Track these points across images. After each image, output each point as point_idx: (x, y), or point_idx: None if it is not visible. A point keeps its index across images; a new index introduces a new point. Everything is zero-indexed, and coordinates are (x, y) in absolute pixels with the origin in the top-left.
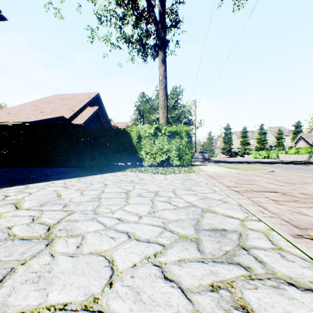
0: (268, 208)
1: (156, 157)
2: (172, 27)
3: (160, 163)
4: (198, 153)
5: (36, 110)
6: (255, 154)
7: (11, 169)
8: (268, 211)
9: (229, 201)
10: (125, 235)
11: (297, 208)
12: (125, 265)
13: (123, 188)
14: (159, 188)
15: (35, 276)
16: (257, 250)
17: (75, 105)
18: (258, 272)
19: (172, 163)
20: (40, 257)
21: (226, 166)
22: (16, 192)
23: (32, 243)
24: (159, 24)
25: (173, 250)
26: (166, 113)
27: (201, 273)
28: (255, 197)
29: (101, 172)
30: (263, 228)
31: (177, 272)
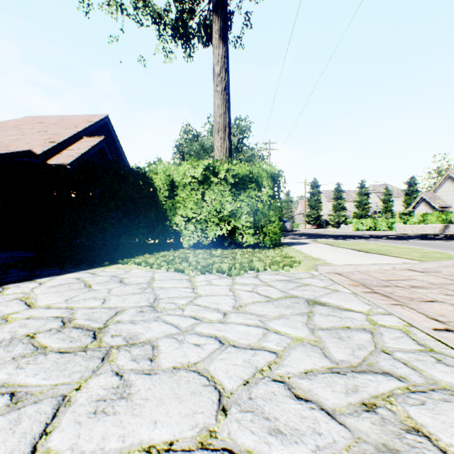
0: None
1: (207, 228)
2: None
3: (215, 241)
4: None
5: None
6: (357, 223)
7: None
8: None
9: None
10: None
11: None
12: None
13: None
14: (216, 448)
15: None
16: None
17: (60, 133)
18: None
19: (241, 240)
20: None
21: (347, 246)
22: None
23: None
24: None
25: None
26: (227, 140)
27: None
28: None
29: (64, 268)
30: None
31: None
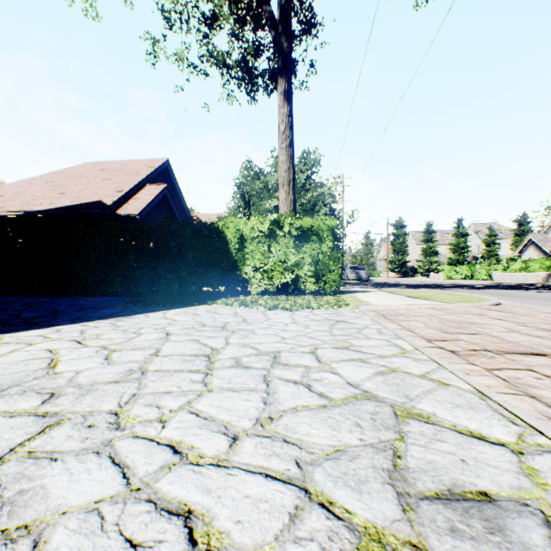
0: None
1: (273, 276)
2: (303, 34)
3: (280, 288)
4: (348, 269)
5: (51, 191)
6: (449, 271)
7: None
8: None
9: (448, 381)
10: (179, 530)
11: None
12: None
13: (204, 342)
14: (281, 342)
15: None
16: None
17: (124, 181)
18: None
19: (304, 287)
20: None
21: (405, 294)
22: None
23: None
24: (278, 26)
25: None
26: (291, 194)
27: None
28: (504, 368)
29: (167, 307)
30: None
31: None
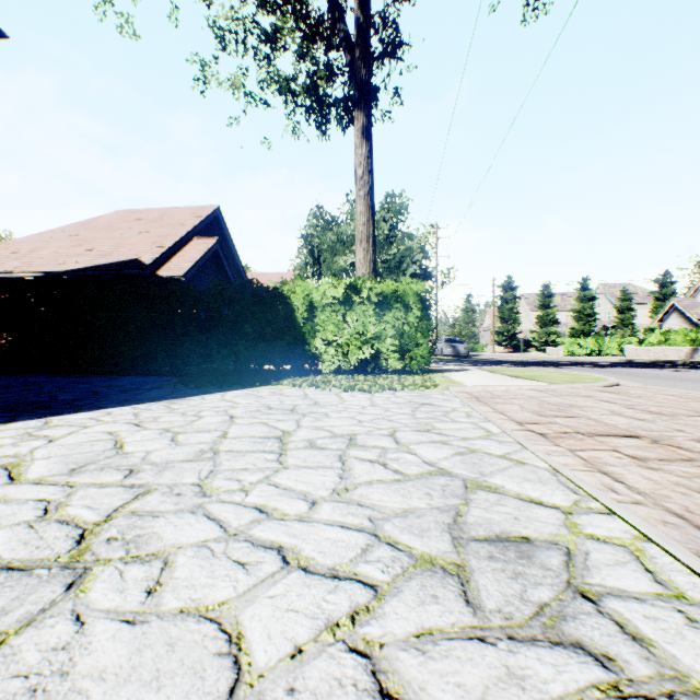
0: (625, 478)
1: (349, 352)
2: (385, 57)
3: (357, 366)
4: (443, 343)
5: (77, 246)
6: (571, 345)
7: (17, 381)
8: (626, 486)
9: (526, 461)
10: (274, 556)
11: (697, 479)
12: (274, 650)
13: (274, 425)
14: (358, 425)
15: (23, 688)
16: (620, 602)
17: (165, 234)
18: (637, 674)
19: (386, 365)
20: (45, 627)
21: (508, 373)
22: (18, 438)
23: (30, 582)
24: (355, 49)
25: (401, 601)
26: (371, 251)
27: (481, 678)
28: (588, 449)
29: (224, 388)
30: (623, 535)
31: (414, 675)
